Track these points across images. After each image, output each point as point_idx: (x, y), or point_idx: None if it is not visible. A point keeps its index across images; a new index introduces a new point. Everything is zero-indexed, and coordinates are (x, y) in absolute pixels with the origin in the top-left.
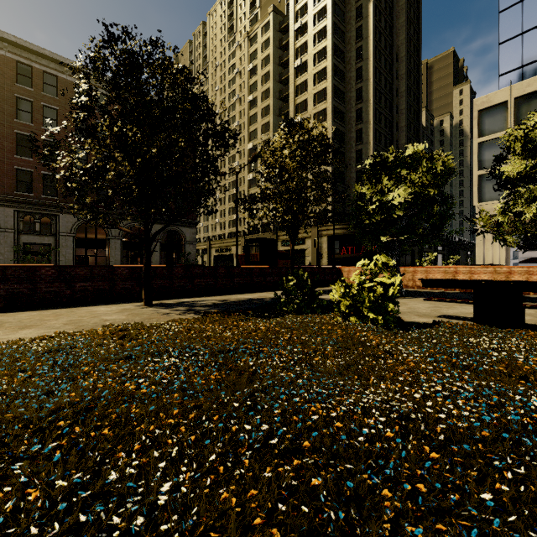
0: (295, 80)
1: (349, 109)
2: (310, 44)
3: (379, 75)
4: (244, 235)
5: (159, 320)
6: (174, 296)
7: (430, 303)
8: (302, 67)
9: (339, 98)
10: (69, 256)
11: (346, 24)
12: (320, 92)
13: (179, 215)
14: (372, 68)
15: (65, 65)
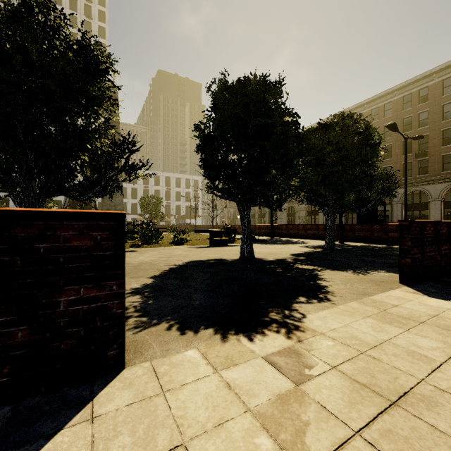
0: None
1: None
2: None
3: None
4: None
5: None
6: (299, 238)
7: (282, 248)
8: None
9: None
10: (398, 217)
11: None
12: None
13: None
14: None
15: (394, 91)
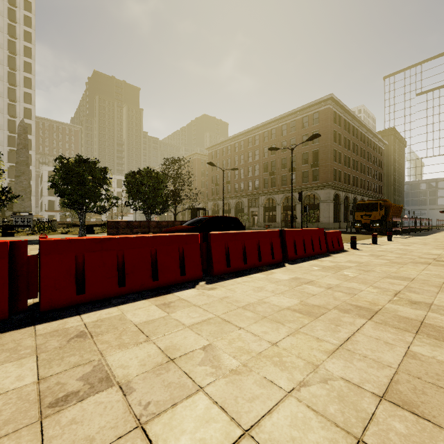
0: None
1: None
2: None
3: None
4: None
5: None
6: None
7: None
8: None
9: None
10: (262, 216)
11: None
12: None
13: None
14: None
15: (259, 127)
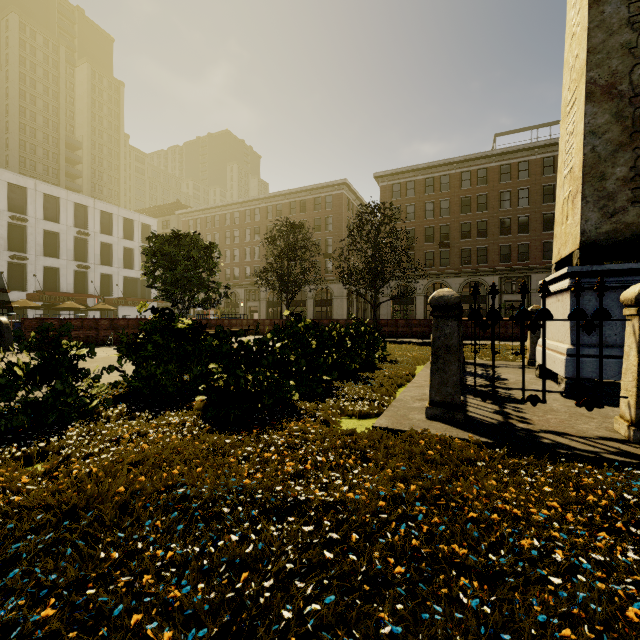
0: None
1: None
2: None
3: None
4: None
5: None
6: None
7: None
8: None
9: None
10: None
11: None
12: None
13: None
14: None
15: (535, 147)
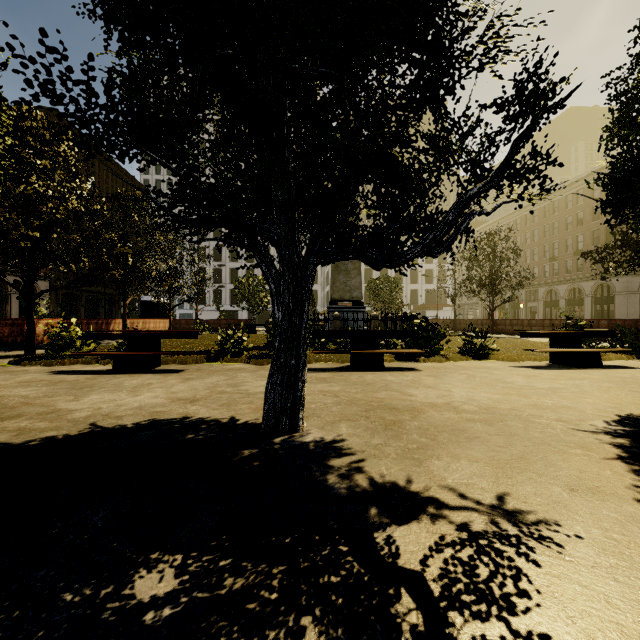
0: None
1: None
2: None
3: None
4: None
5: None
6: None
7: None
8: None
9: None
10: None
11: None
12: None
13: None
14: None
15: None
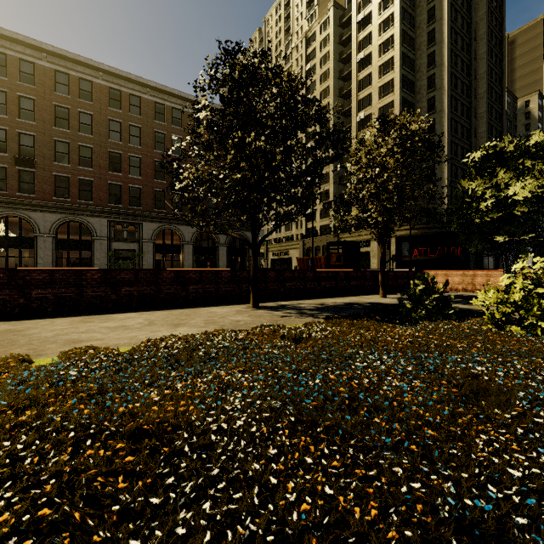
0: (358, 75)
1: (419, 99)
2: (374, 34)
3: (455, 58)
4: (303, 238)
5: (288, 323)
6: (267, 299)
7: None
8: (365, 60)
9: (408, 88)
10: (150, 260)
11: (416, 8)
12: (386, 84)
13: (287, 219)
14: (448, 51)
15: (147, 86)
